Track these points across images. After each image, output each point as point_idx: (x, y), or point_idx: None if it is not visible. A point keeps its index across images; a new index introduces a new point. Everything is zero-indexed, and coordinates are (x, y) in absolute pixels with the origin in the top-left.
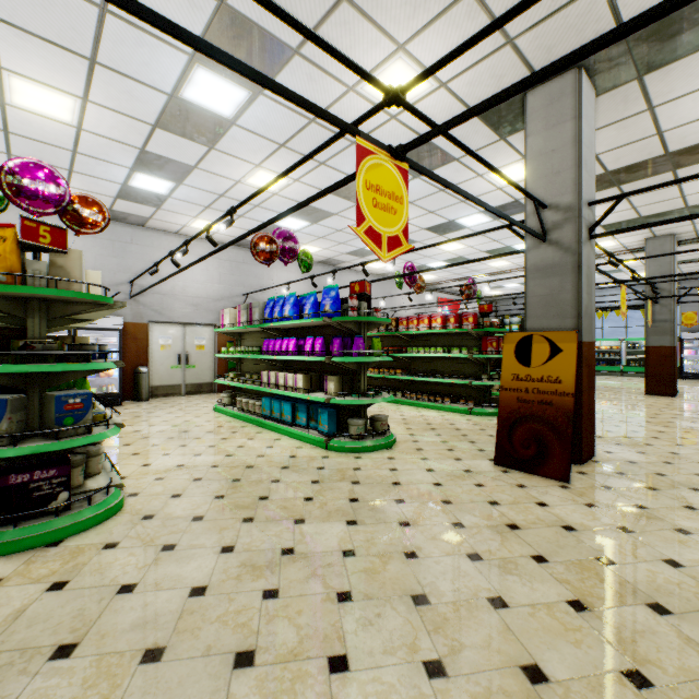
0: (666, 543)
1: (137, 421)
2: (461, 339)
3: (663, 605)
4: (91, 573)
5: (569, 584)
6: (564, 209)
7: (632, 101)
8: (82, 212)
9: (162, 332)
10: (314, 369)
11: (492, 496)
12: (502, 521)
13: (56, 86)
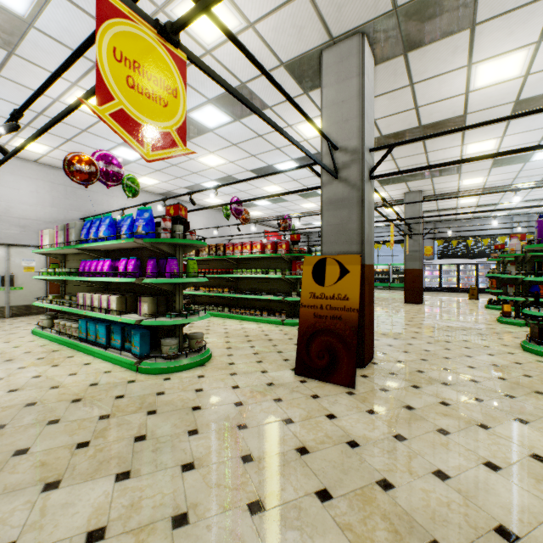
0: (433, 448)
1: None
2: (277, 262)
3: (440, 542)
4: None
5: (351, 532)
6: (351, 151)
7: (400, 75)
8: None
9: None
10: (133, 290)
11: (287, 412)
12: (293, 445)
13: None
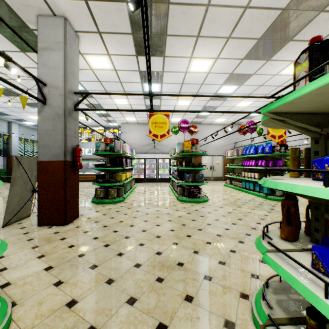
0: None
1: (201, 186)
2: None
3: None
4: (208, 207)
5: None
6: None
7: None
8: (192, 129)
9: (205, 158)
10: (262, 172)
11: None
12: None
13: (187, 99)
